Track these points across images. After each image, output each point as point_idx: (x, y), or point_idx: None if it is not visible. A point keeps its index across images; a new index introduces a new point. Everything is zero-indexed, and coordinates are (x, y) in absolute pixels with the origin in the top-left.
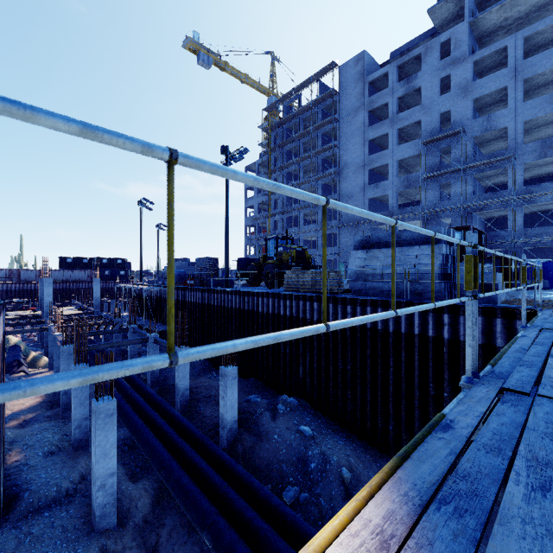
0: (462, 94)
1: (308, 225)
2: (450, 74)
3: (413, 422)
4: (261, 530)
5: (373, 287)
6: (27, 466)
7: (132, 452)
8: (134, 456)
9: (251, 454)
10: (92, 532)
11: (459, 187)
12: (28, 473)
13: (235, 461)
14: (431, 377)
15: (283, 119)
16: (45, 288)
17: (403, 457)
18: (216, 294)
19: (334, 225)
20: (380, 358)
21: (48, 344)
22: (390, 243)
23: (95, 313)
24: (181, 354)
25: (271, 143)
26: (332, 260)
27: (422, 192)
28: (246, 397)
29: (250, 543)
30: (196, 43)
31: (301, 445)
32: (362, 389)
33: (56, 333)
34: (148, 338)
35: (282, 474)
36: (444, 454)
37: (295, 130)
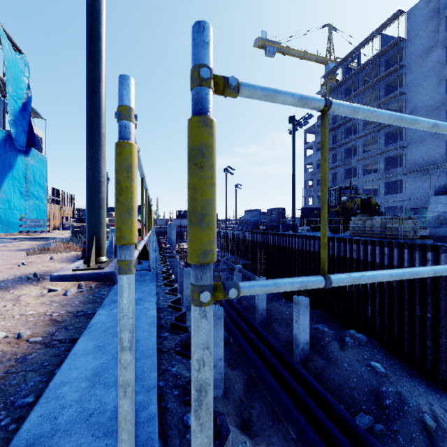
0: None
1: (369, 175)
2: None
3: None
4: (340, 440)
5: None
6: None
7: (227, 348)
8: (229, 351)
9: (322, 374)
10: None
11: None
12: None
13: (309, 376)
14: None
15: (342, 81)
16: (172, 230)
17: None
18: (284, 237)
19: (400, 172)
20: None
21: (174, 266)
22: None
23: None
24: None
25: None
26: (396, 207)
27: None
28: (313, 325)
29: None
30: (264, 40)
31: (373, 379)
32: None
33: (179, 259)
34: (234, 268)
35: (353, 400)
36: None
37: (353, 87)
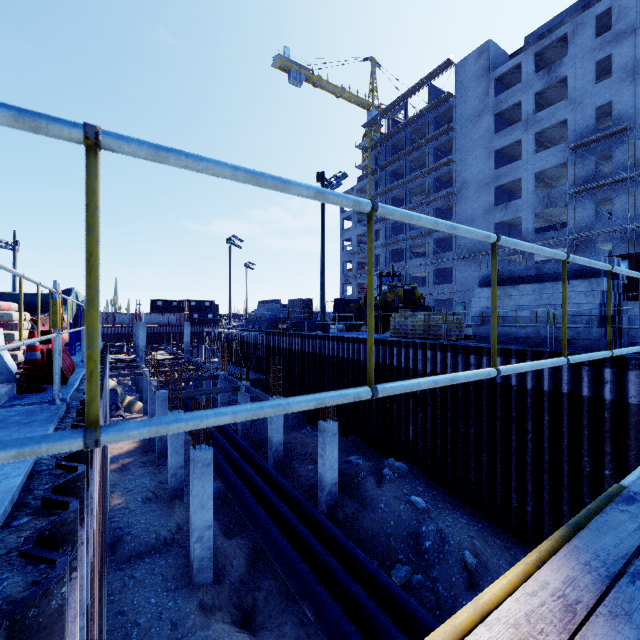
0: (629, 78)
1: (417, 259)
2: (611, 54)
3: (560, 505)
4: (368, 608)
5: (504, 333)
6: (128, 510)
7: (225, 507)
8: (227, 512)
9: (354, 522)
10: (190, 585)
11: (624, 201)
12: (130, 517)
13: (336, 528)
14: (586, 448)
15: (386, 135)
16: (139, 331)
17: (576, 527)
18: (311, 339)
19: (450, 258)
20: (514, 421)
21: (143, 389)
22: (527, 278)
23: (185, 358)
24: (379, 388)
25: (372, 165)
26: (446, 300)
27: (569, 211)
28: (346, 458)
29: (356, 622)
30: (287, 60)
31: (413, 518)
32: (489, 458)
33: (151, 377)
34: (239, 386)
35: (390, 550)
36: (631, 528)
37: (400, 146)
